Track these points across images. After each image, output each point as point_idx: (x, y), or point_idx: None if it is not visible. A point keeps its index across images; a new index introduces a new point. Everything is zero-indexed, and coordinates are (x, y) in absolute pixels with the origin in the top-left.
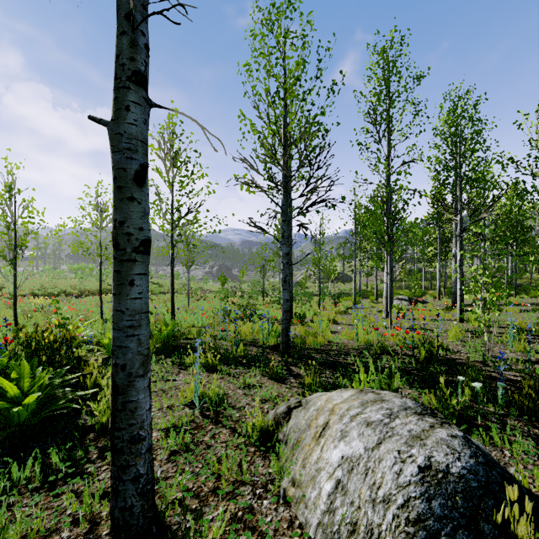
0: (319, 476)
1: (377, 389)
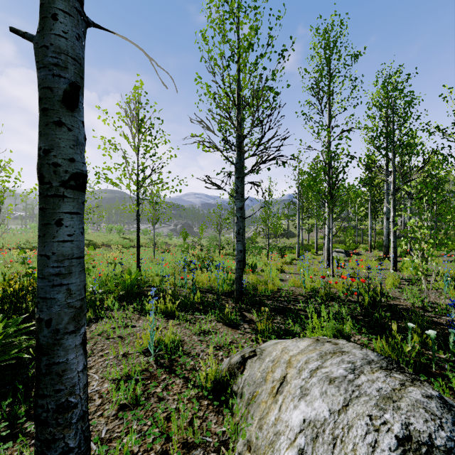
0: (278, 442)
1: (329, 336)
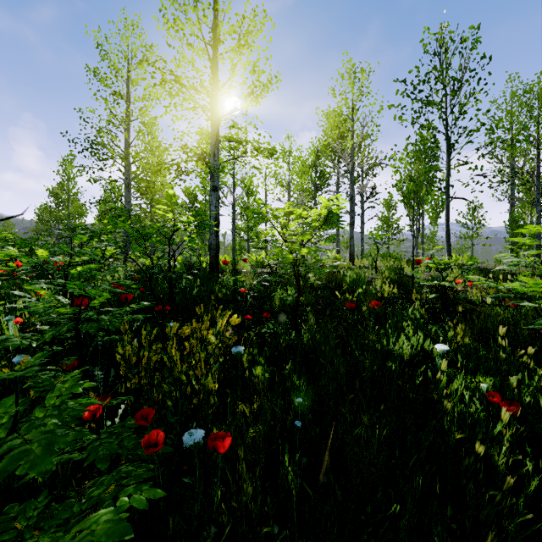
0: None
1: None
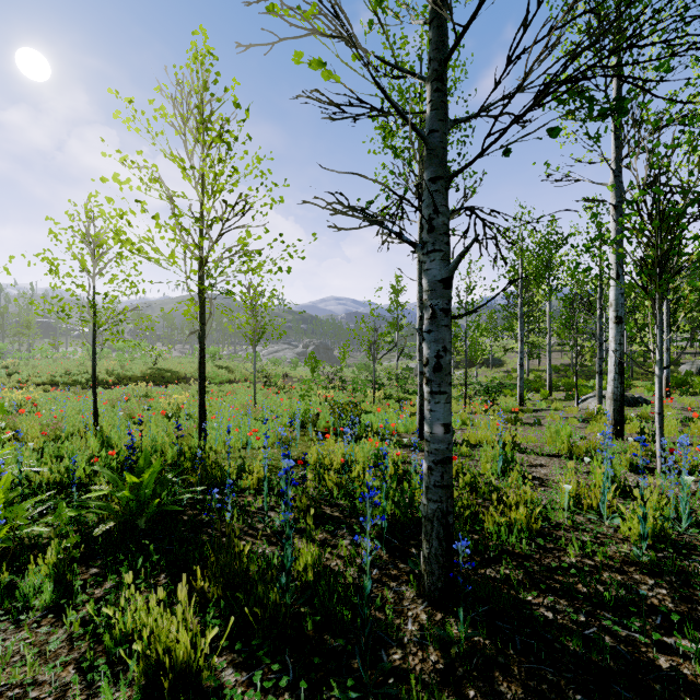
0: None
1: None
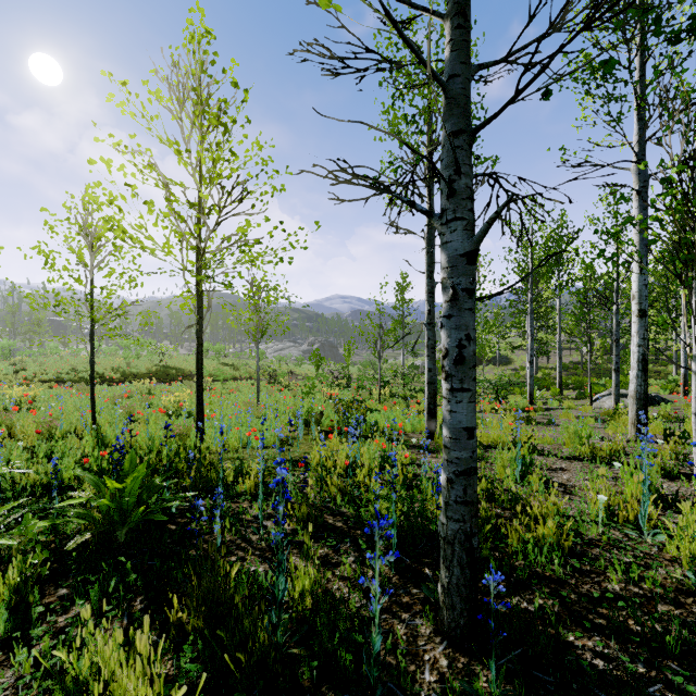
0: None
1: None
